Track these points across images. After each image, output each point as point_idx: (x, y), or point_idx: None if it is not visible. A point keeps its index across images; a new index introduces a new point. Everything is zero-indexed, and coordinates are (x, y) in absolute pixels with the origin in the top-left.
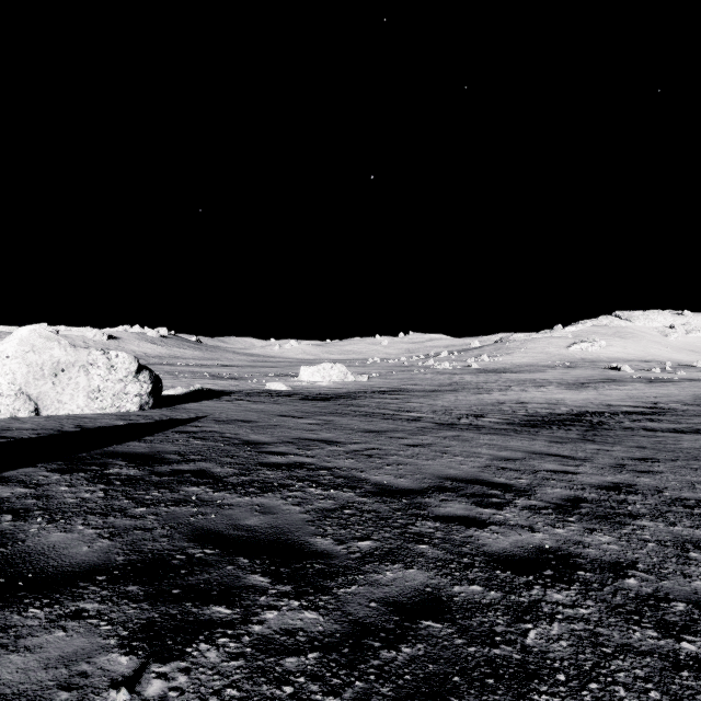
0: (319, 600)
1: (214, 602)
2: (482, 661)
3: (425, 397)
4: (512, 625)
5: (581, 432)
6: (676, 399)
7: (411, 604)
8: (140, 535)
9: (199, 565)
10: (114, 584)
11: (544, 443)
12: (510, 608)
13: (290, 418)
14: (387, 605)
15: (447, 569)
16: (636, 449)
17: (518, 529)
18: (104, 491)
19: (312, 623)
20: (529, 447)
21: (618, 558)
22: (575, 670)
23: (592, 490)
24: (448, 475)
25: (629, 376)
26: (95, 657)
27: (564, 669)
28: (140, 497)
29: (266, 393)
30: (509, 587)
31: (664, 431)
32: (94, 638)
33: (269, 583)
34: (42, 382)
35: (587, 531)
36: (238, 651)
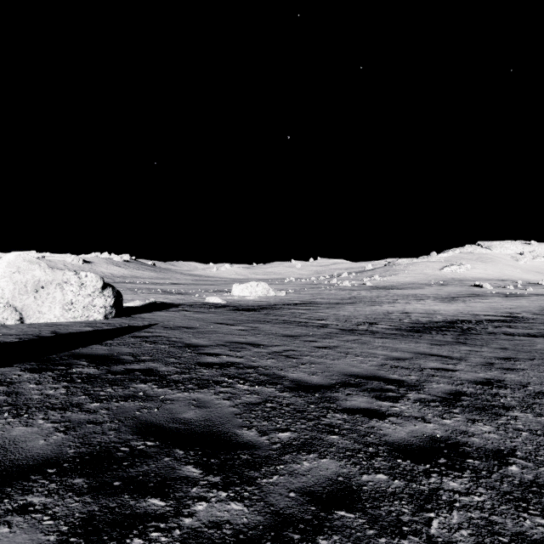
0: (244, 491)
1: (150, 494)
2: None
3: (330, 308)
4: (416, 514)
5: (454, 336)
6: (527, 310)
7: (326, 493)
8: (92, 428)
9: (140, 457)
10: (62, 477)
11: (427, 345)
12: (413, 496)
13: (224, 325)
14: (304, 495)
15: (355, 458)
16: (500, 350)
17: (412, 420)
18: (66, 388)
19: (238, 515)
20: (415, 348)
21: (499, 446)
22: None
23: (469, 385)
24: (351, 373)
25: (489, 291)
26: None
27: None
28: (96, 393)
29: (206, 305)
30: (410, 475)
31: (520, 335)
32: (36, 533)
33: (201, 474)
34: (25, 297)
35: (470, 422)
36: None
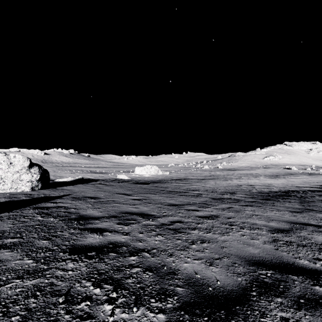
0: None
1: None
2: None
3: (199, 182)
4: None
5: (298, 203)
6: None
7: None
8: None
9: None
10: None
11: (288, 212)
12: None
13: (123, 195)
14: None
15: None
16: None
17: None
18: None
19: None
20: (283, 217)
21: None
22: None
23: None
24: (253, 258)
25: (297, 172)
26: None
27: None
28: None
29: (116, 180)
30: None
31: None
32: None
33: None
34: None
35: None
36: None
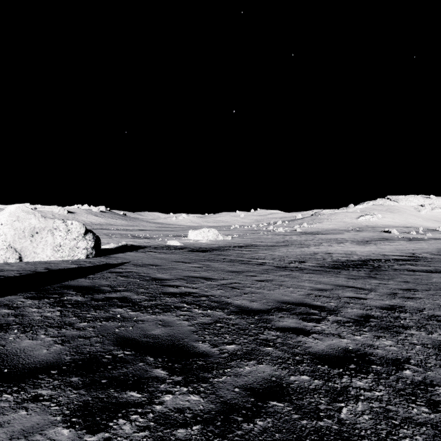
0: (200, 387)
1: (129, 389)
2: (312, 430)
3: (268, 249)
4: (330, 404)
5: (367, 272)
6: (426, 251)
7: (262, 389)
8: (82, 341)
9: (121, 362)
10: (62, 376)
11: (344, 279)
12: (329, 392)
13: (182, 263)
14: (246, 390)
15: (285, 364)
16: (403, 283)
17: (331, 336)
18: (60, 311)
19: (196, 404)
20: (335, 282)
21: (397, 356)
22: (375, 437)
23: (376, 310)
24: (284, 300)
25: (396, 236)
26: (46, 430)
27: (368, 436)
28: (83, 315)
29: (167, 247)
30: (327, 377)
31: (420, 271)
32: (46, 415)
33: (167, 375)
34: (23, 240)
35: (376, 338)
36: (145, 424)
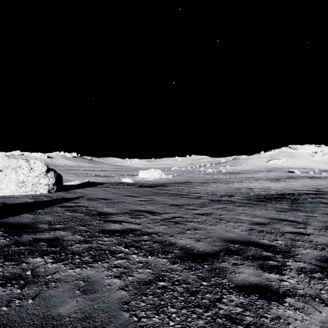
0: None
1: None
2: None
3: (201, 185)
4: None
5: (288, 204)
6: (326, 186)
7: None
8: None
9: None
10: None
11: (274, 211)
12: None
13: (130, 197)
14: None
15: None
16: (327, 215)
17: (311, 302)
18: None
19: None
20: (267, 214)
21: None
22: None
23: None
24: (229, 238)
25: (299, 175)
26: None
27: None
28: None
29: (121, 184)
30: None
31: None
32: None
33: None
34: None
35: None
36: None
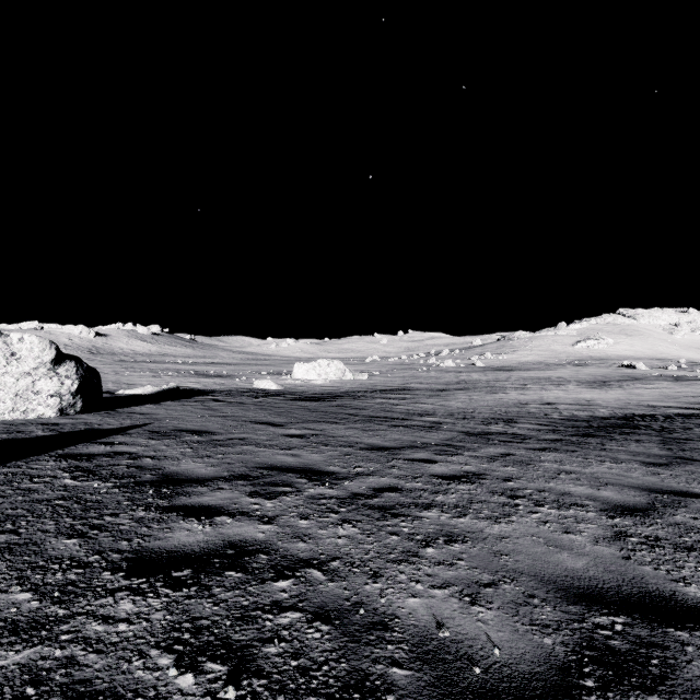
0: None
1: None
2: None
3: (434, 396)
4: None
5: (658, 444)
6: None
7: None
8: None
9: None
10: None
11: (639, 466)
12: None
13: (266, 427)
14: None
15: None
16: None
17: None
18: None
19: None
20: (629, 476)
21: None
22: None
23: None
24: (575, 581)
25: (648, 374)
26: None
27: None
28: None
29: (252, 393)
30: None
31: None
32: None
33: None
34: None
35: None
36: None
